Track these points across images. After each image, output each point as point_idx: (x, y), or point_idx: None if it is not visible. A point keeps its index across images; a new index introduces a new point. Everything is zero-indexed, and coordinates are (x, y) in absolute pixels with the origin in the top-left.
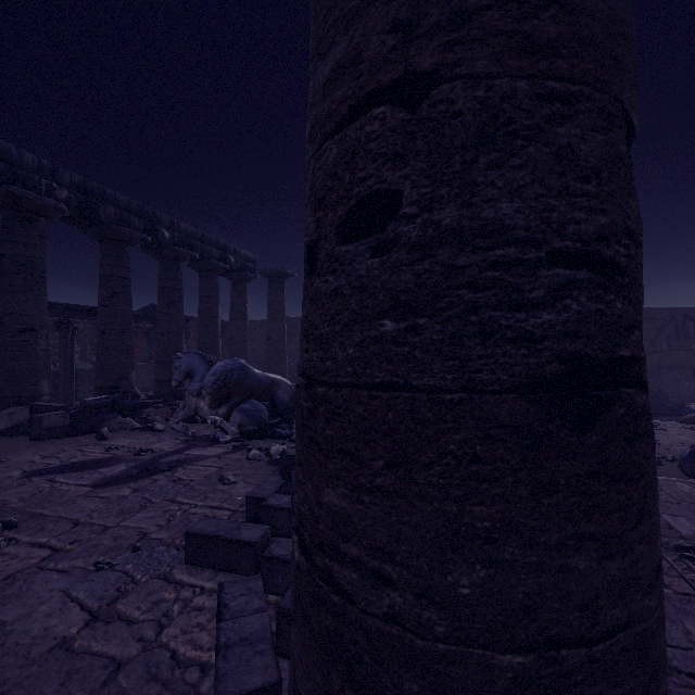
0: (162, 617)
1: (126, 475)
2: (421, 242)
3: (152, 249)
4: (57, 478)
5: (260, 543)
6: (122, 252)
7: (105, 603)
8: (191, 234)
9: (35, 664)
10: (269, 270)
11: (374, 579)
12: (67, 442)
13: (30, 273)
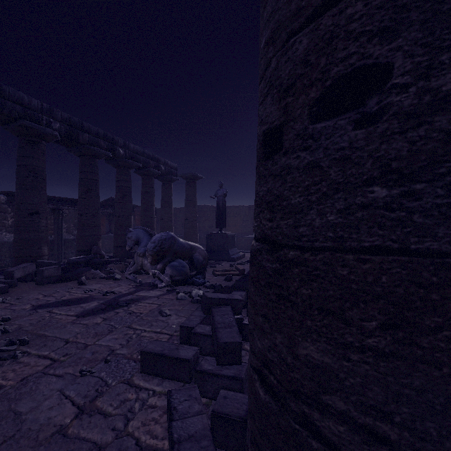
0: (127, 412)
1: (98, 308)
2: (415, 110)
3: (112, 161)
4: (53, 310)
5: (192, 360)
6: (93, 163)
7: (88, 400)
8: (137, 151)
9: (42, 445)
10: (187, 175)
11: (366, 435)
12: (59, 286)
13: (36, 176)
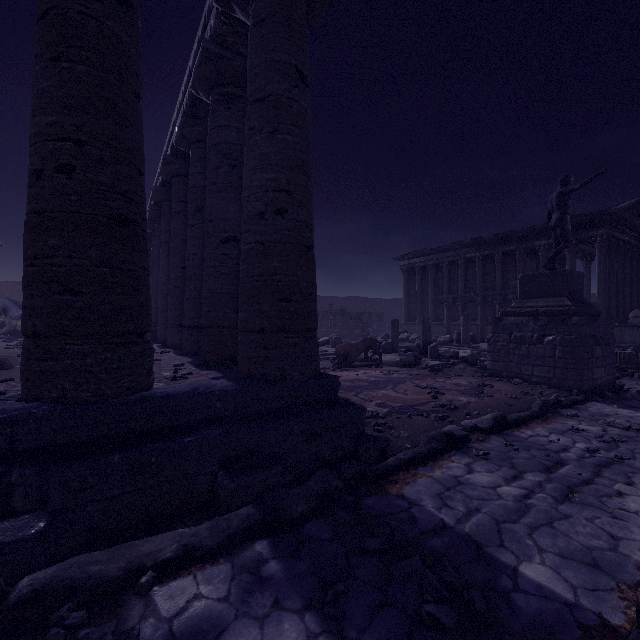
0: None
1: None
2: None
3: None
4: None
5: None
6: None
7: None
8: None
9: None
10: None
11: None
12: None
13: None
